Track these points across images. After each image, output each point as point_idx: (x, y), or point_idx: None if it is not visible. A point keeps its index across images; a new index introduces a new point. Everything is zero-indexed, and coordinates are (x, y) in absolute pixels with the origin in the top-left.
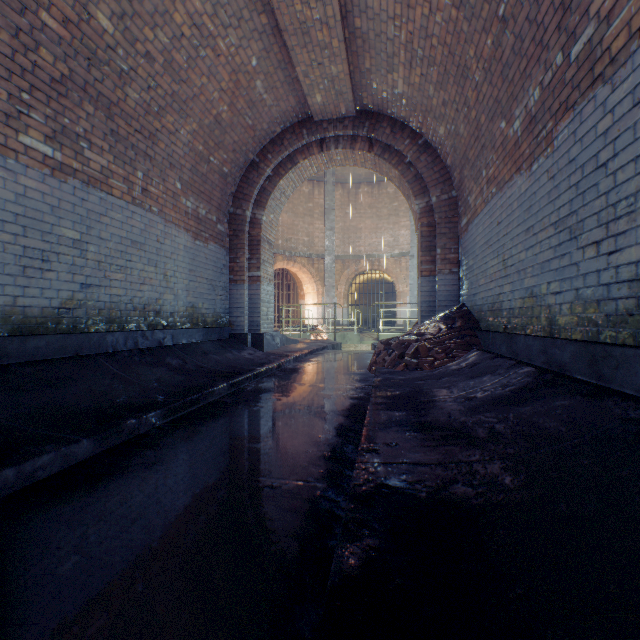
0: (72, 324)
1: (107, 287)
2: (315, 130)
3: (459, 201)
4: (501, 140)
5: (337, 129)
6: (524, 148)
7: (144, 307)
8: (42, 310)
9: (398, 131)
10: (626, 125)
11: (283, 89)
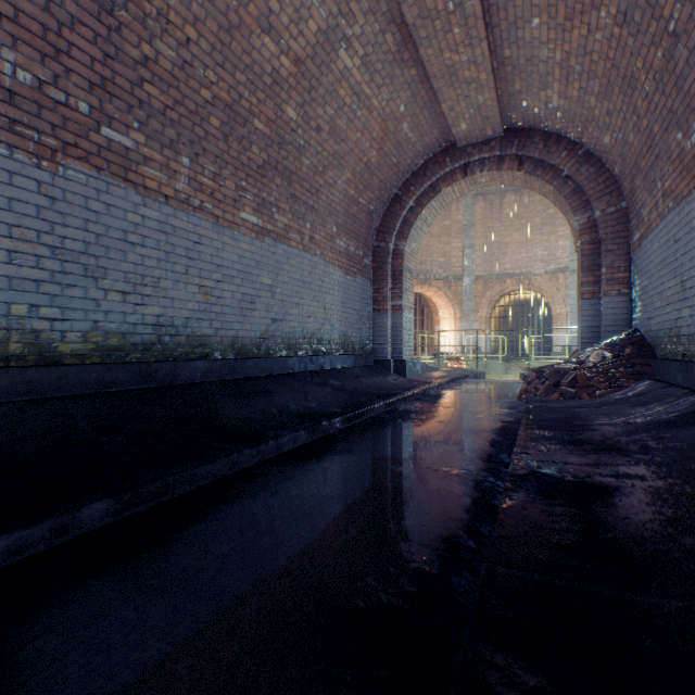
0: (267, 350)
1: (287, 321)
2: (458, 156)
3: (630, 213)
4: (677, 152)
5: (482, 152)
6: None
7: (310, 336)
8: (251, 340)
9: (552, 144)
10: None
11: (427, 125)
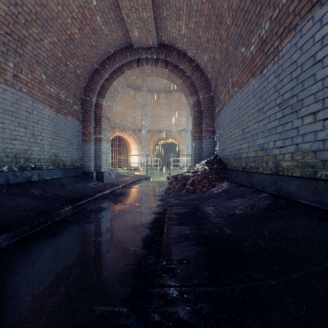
0: None
1: None
2: (134, 53)
3: (214, 98)
4: (242, 59)
5: (147, 54)
6: (257, 61)
7: (15, 155)
8: None
9: (182, 57)
10: None
11: (114, 24)
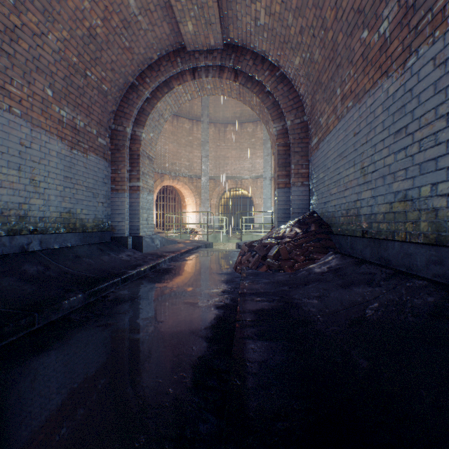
0: None
1: None
2: (188, 59)
3: (310, 124)
4: (362, 51)
5: (207, 59)
6: (395, 47)
7: (2, 211)
8: None
9: (259, 64)
10: None
11: (157, 13)
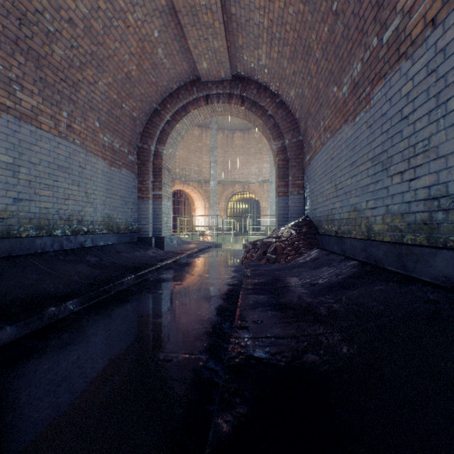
0: (6, 230)
1: (37, 201)
2: (202, 88)
3: (304, 143)
4: (334, 100)
5: (218, 88)
6: (350, 106)
7: (69, 217)
8: None
9: (262, 92)
10: (422, 89)
11: (178, 56)
